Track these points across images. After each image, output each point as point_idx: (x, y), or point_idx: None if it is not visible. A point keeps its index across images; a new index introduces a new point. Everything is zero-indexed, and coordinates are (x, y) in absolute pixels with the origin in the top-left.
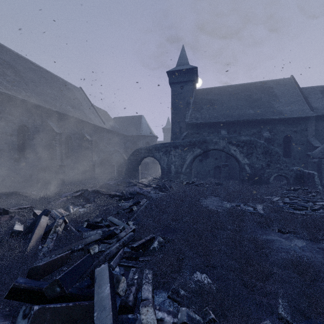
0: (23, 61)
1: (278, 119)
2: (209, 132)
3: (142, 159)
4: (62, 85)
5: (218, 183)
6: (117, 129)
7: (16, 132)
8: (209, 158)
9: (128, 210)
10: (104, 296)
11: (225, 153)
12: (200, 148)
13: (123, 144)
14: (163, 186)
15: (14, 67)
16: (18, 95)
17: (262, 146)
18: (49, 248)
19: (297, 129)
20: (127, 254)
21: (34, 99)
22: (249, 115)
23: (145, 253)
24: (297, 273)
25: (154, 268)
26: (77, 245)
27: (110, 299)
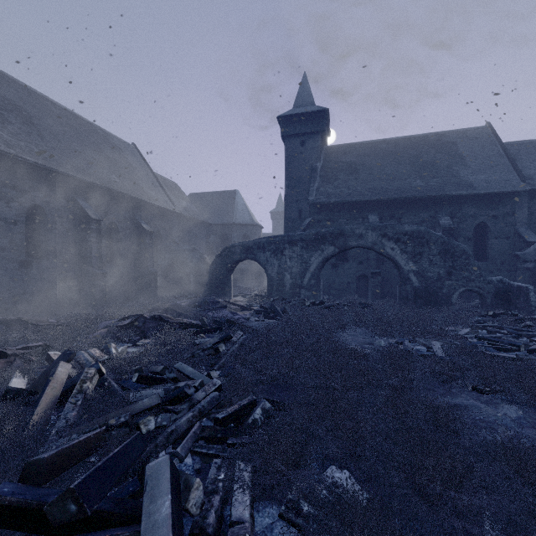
0: (37, 99)
1: (465, 195)
2: (349, 219)
3: (235, 264)
4: (102, 139)
5: (364, 304)
6: (194, 213)
7: (24, 218)
8: (348, 262)
9: (210, 352)
10: (159, 520)
11: (376, 253)
12: (334, 245)
13: (205, 238)
14: (271, 309)
15: (22, 109)
16: (27, 156)
17: (439, 240)
18: (68, 421)
19: (498, 212)
20: (208, 432)
21: (54, 163)
22: (416, 189)
23: (238, 429)
24: (515, 469)
25: (254, 459)
26: (118, 417)
27: (170, 527)
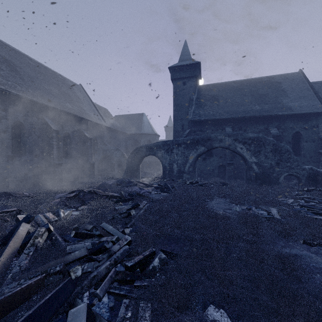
0: (20, 56)
1: (286, 115)
2: (213, 130)
3: (142, 158)
4: (60, 81)
5: (223, 183)
6: (117, 127)
7: (11, 129)
8: (213, 157)
9: (125, 215)
10: None
11: (230, 151)
12: (204, 146)
13: (124, 142)
14: (165, 186)
15: (10, 62)
16: (12, 90)
17: (271, 143)
18: (20, 268)
19: (308, 125)
20: (120, 276)
21: (29, 95)
22: (255, 111)
23: (142, 273)
24: None
25: (153, 300)
26: (55, 266)
27: None
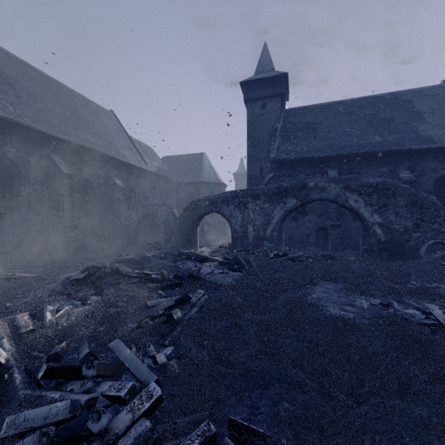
0: (18, 64)
1: (425, 149)
2: (309, 174)
3: (201, 217)
4: (80, 104)
5: (327, 256)
6: (166, 172)
7: None
8: (308, 215)
9: (162, 320)
10: None
11: (336, 207)
12: (296, 198)
13: (176, 194)
14: (235, 261)
15: (0, 71)
16: None
17: (406, 192)
18: None
19: None
20: None
21: (28, 120)
22: (375, 145)
23: None
24: None
25: None
26: None
27: None
